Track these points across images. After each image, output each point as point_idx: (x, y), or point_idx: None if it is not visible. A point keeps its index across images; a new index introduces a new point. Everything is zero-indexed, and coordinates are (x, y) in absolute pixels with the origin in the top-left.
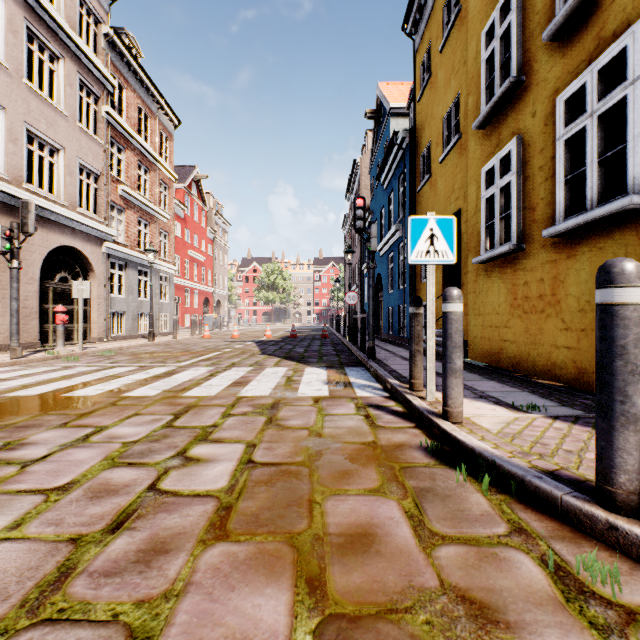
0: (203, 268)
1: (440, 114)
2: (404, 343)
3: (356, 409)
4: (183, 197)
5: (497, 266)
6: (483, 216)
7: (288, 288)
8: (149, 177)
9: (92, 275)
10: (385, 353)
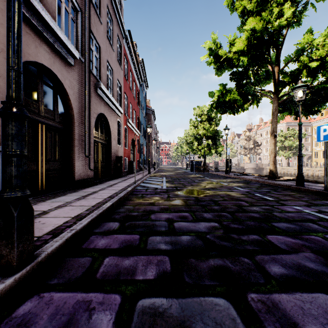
0: None
1: None
2: None
3: None
4: None
5: None
6: None
7: None
8: None
9: None
10: None
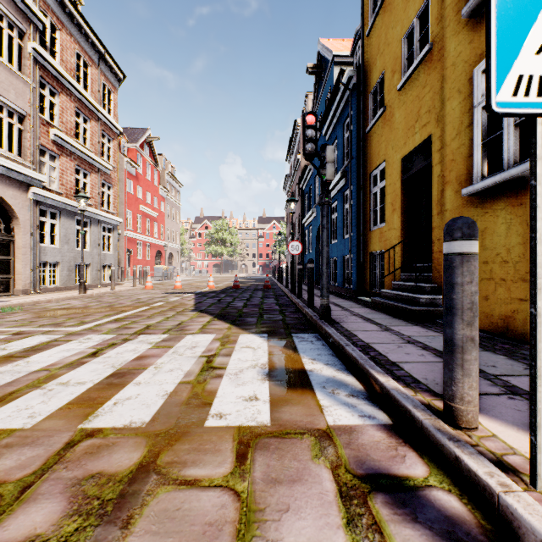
0: (156, 223)
1: (398, 35)
2: (350, 295)
3: (344, 511)
4: (135, 156)
5: (504, 195)
6: (478, 131)
7: (235, 242)
8: (89, 126)
9: (16, 222)
10: (337, 310)
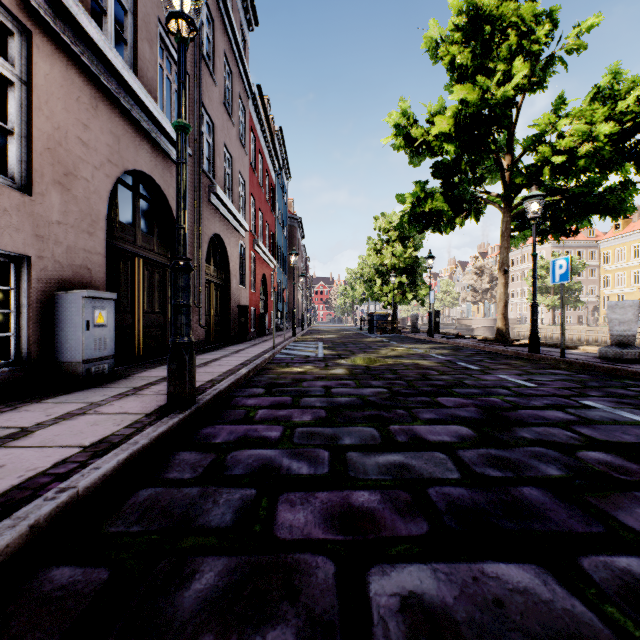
0: None
1: None
2: None
3: None
4: None
5: None
6: None
7: None
8: None
9: None
10: None
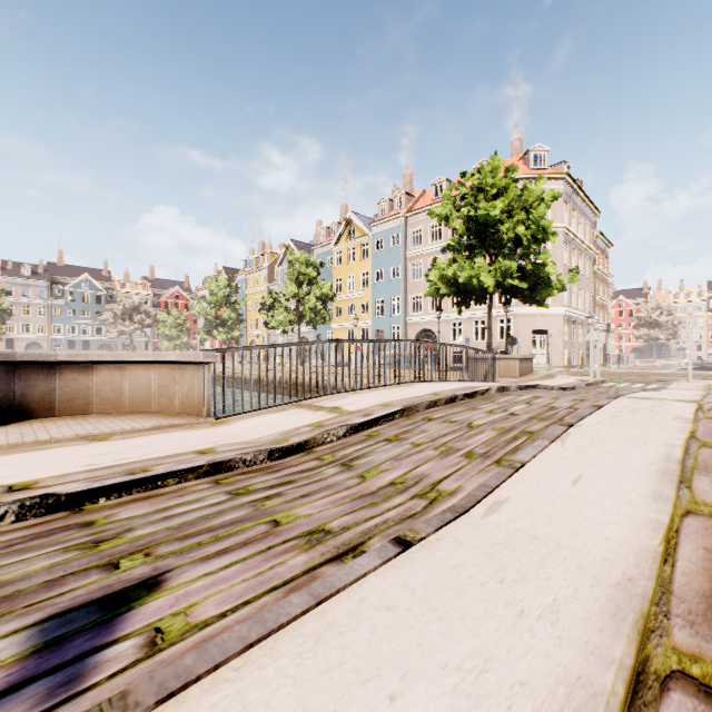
0: None
1: None
2: None
3: None
4: None
5: None
6: None
7: (674, 325)
8: (601, 284)
9: None
10: None
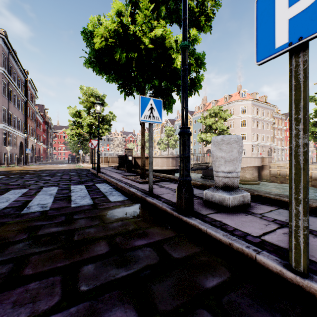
0: None
1: None
2: None
3: None
4: (286, 124)
5: None
6: None
7: None
8: (280, 131)
9: (272, 151)
10: None
